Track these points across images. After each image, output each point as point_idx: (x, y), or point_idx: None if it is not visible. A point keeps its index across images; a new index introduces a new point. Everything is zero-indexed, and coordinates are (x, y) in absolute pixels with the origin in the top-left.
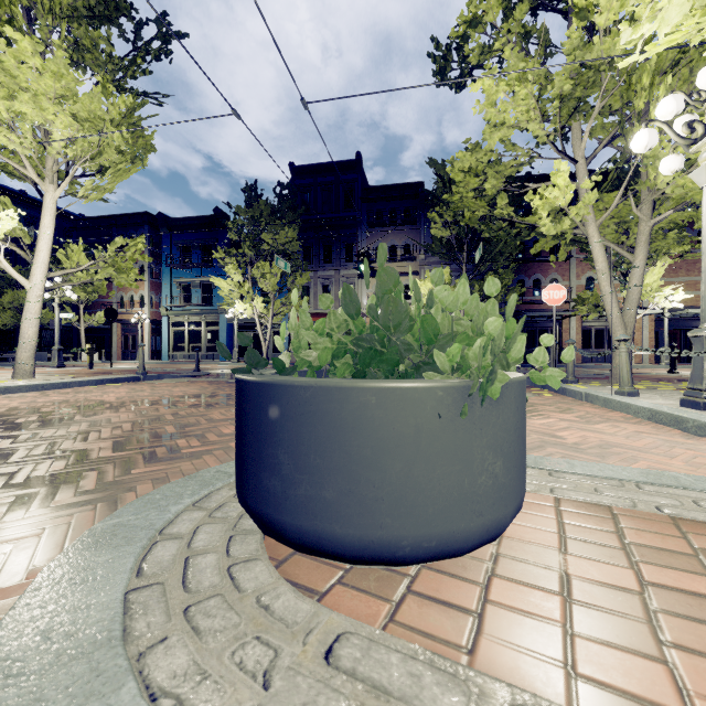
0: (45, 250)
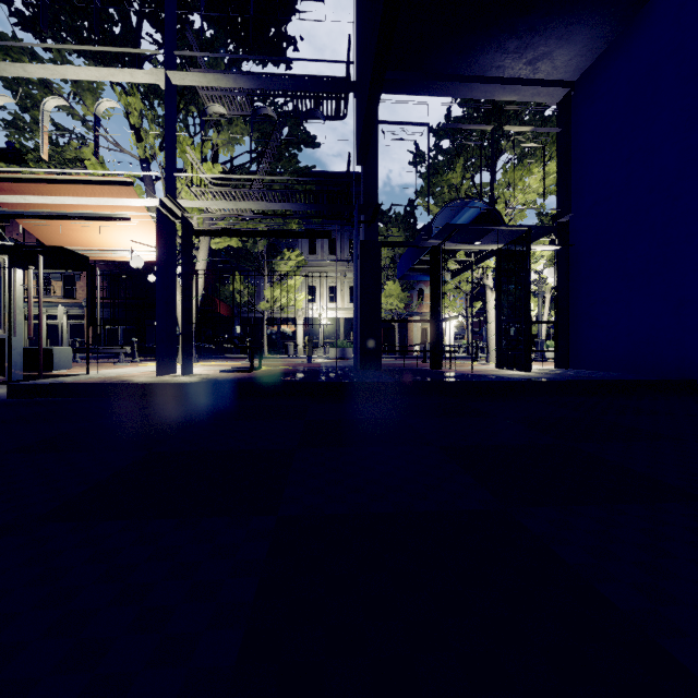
0: (546, 315)
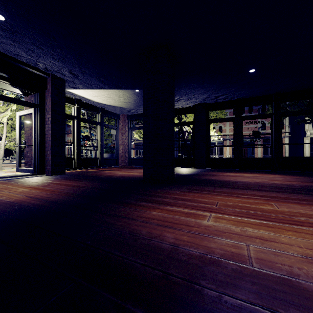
0: (4, 135)
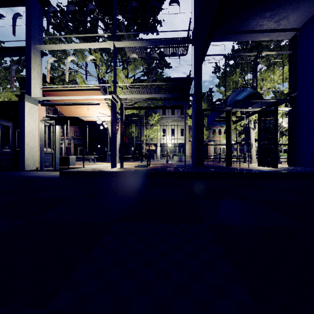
0: None
